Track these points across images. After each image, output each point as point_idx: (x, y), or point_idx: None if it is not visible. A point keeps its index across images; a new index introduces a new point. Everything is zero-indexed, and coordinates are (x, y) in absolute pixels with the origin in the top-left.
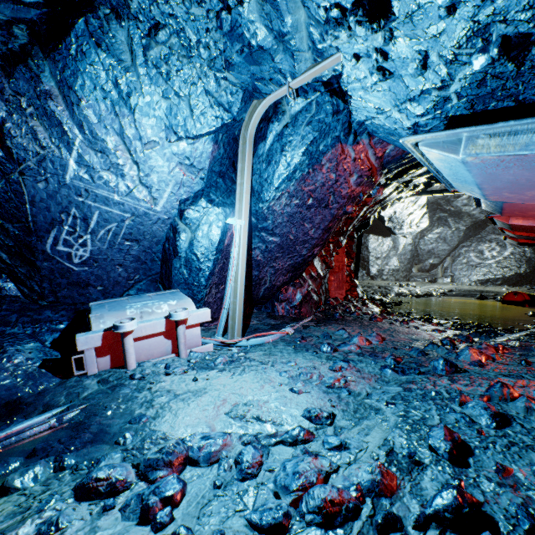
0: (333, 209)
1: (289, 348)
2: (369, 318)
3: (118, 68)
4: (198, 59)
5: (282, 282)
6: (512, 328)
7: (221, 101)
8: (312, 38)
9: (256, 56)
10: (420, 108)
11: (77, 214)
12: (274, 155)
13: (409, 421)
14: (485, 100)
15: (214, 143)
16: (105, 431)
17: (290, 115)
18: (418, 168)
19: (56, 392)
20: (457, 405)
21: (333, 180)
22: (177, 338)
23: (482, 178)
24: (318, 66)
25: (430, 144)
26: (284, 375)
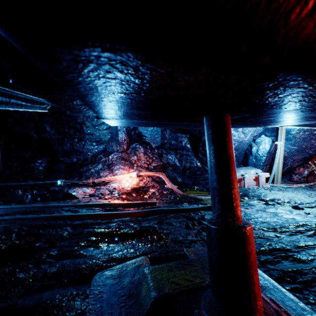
0: None
1: (304, 189)
2: None
3: None
4: None
5: (296, 165)
6: None
7: None
8: None
9: None
10: None
11: None
12: None
13: None
14: None
15: None
16: (253, 196)
17: None
18: None
19: None
20: None
21: None
22: (258, 181)
23: None
24: None
25: None
26: (304, 194)
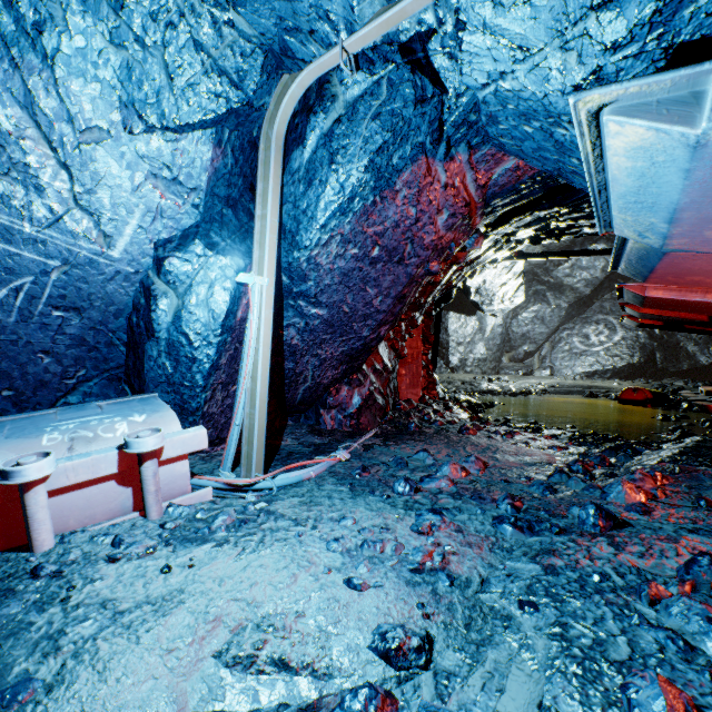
0: (411, 266)
1: (343, 488)
2: (457, 429)
3: None
4: None
5: (331, 379)
6: (646, 439)
7: (226, 66)
8: None
9: None
10: (620, 24)
11: None
12: (318, 169)
13: (574, 653)
14: None
15: (215, 144)
16: None
17: (345, 103)
18: (527, 213)
19: None
20: (646, 605)
21: (411, 219)
22: (142, 485)
23: (699, 193)
24: (393, 9)
25: (630, 108)
26: (335, 549)
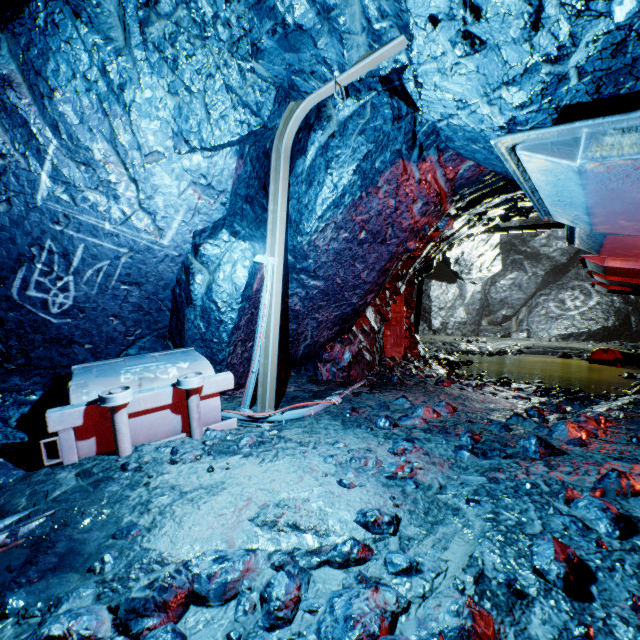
0: (392, 245)
1: (336, 423)
2: (434, 382)
3: (105, 50)
4: (216, 42)
5: (326, 338)
6: (606, 393)
7: (248, 101)
8: (367, 14)
9: (292, 39)
10: (522, 94)
11: (54, 248)
12: (317, 173)
13: (501, 528)
14: (618, 78)
15: (238, 157)
16: (77, 551)
17: (337, 122)
18: (495, 196)
19: (15, 491)
20: (562, 503)
21: (391, 208)
22: (189, 413)
23: (598, 197)
24: (374, 54)
25: (534, 146)
26: (330, 462)
